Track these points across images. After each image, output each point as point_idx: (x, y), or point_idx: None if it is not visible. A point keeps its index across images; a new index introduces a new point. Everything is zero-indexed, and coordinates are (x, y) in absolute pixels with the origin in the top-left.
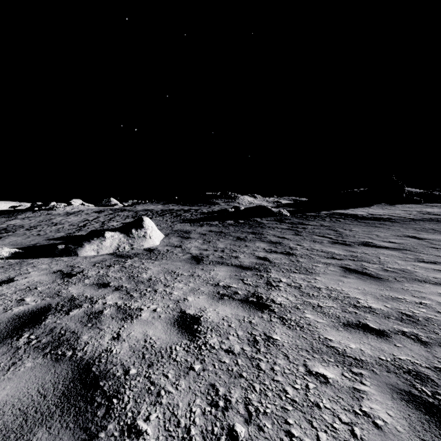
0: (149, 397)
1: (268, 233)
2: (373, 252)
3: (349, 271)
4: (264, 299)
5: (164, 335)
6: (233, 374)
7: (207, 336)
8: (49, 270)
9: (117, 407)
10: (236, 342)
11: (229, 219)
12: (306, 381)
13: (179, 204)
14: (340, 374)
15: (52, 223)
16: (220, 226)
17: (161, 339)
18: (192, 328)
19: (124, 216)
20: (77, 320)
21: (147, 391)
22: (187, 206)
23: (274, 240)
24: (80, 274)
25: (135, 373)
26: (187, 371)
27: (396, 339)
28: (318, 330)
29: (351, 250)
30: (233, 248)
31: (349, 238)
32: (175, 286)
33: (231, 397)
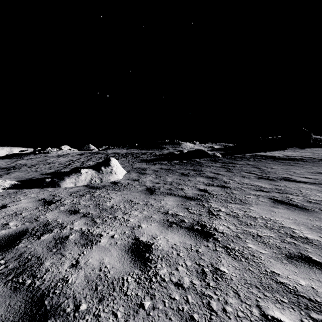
0: None
1: (206, 170)
2: (294, 186)
3: (277, 202)
4: (207, 227)
5: (118, 263)
6: (183, 316)
7: (157, 266)
8: (36, 198)
9: None
10: (185, 273)
11: (175, 159)
12: None
13: (138, 149)
14: (300, 321)
15: (46, 162)
16: (169, 165)
17: (115, 268)
18: (144, 256)
19: (98, 157)
20: (45, 244)
21: None
22: (144, 150)
23: (211, 175)
24: (58, 202)
25: (85, 309)
26: (136, 309)
27: None
28: (263, 262)
29: (275, 184)
30: (179, 182)
31: (271, 174)
32: (131, 214)
33: None
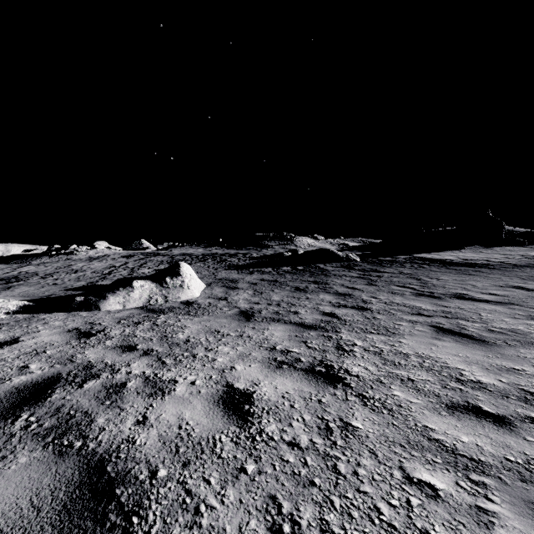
0: (184, 516)
1: (334, 283)
2: (471, 307)
3: (442, 331)
4: (335, 369)
5: (205, 418)
6: (301, 480)
7: (262, 421)
8: (64, 328)
9: (138, 531)
10: (302, 430)
11: (285, 265)
12: (407, 494)
13: (224, 247)
14: (454, 483)
15: (71, 270)
16: (274, 273)
17: (201, 424)
18: (242, 409)
19: (157, 262)
20: (92, 395)
21: (181, 506)
22: (234, 249)
23: (342, 291)
24: (101, 334)
25: (165, 475)
26: (236, 474)
27: (524, 429)
28: (413, 414)
29: (442, 304)
30: (292, 301)
31: (437, 288)
32: (219, 351)
33: (300, 518)
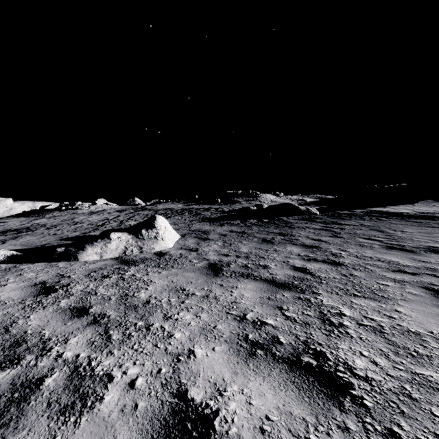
0: None
1: (299, 235)
2: None
3: None
4: (330, 361)
5: None
6: None
7: None
8: (32, 281)
9: None
10: None
11: (252, 218)
12: None
13: (199, 203)
14: None
15: (73, 222)
16: (242, 225)
17: None
18: None
19: (143, 215)
20: None
21: None
22: (208, 205)
23: (308, 243)
24: (63, 289)
25: None
26: None
27: None
28: None
29: (420, 259)
30: (260, 253)
31: (405, 241)
32: (179, 320)
33: None
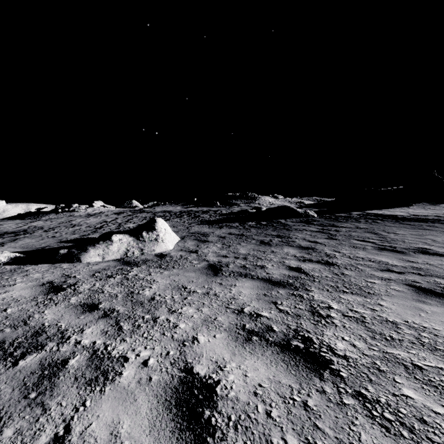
0: None
1: (296, 237)
2: (440, 263)
3: (422, 291)
4: (315, 344)
5: (147, 436)
6: None
7: None
8: (39, 281)
9: None
10: None
11: (250, 220)
12: None
13: (198, 205)
14: None
15: (70, 225)
16: (241, 228)
17: None
18: (200, 417)
19: (142, 218)
20: (21, 380)
21: None
22: (206, 207)
23: (305, 244)
24: (71, 288)
25: None
26: None
27: None
28: None
29: (408, 259)
30: (258, 254)
31: (397, 243)
32: (183, 313)
33: None
